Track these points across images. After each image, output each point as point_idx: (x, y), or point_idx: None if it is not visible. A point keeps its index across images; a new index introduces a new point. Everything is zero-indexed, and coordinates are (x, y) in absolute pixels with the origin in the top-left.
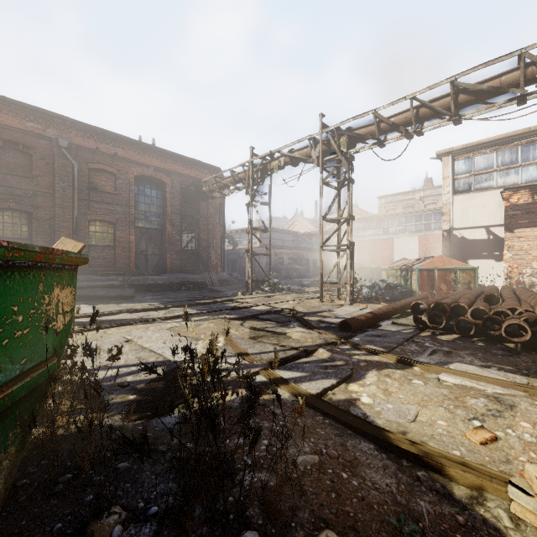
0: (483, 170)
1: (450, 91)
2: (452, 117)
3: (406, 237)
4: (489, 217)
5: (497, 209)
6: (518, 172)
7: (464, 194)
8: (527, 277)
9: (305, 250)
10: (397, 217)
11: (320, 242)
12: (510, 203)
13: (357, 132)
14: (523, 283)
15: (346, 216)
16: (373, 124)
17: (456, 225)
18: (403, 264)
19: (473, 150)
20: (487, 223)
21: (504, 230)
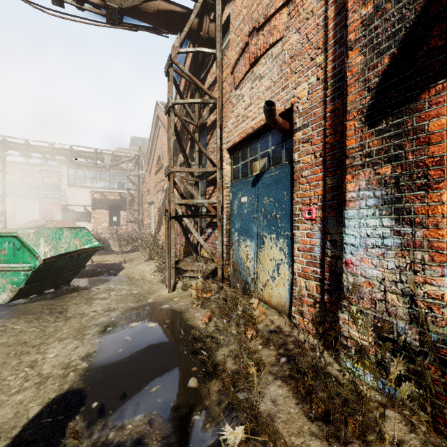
0: (83, 177)
1: (69, 150)
2: (70, 160)
3: (29, 201)
4: (86, 201)
5: (89, 198)
6: (98, 182)
7: (74, 187)
8: (100, 230)
9: None
10: (20, 185)
11: None
12: (94, 197)
13: (12, 145)
14: (99, 232)
15: None
16: (25, 145)
17: (70, 203)
18: (37, 224)
19: (78, 166)
20: (84, 204)
21: (92, 209)
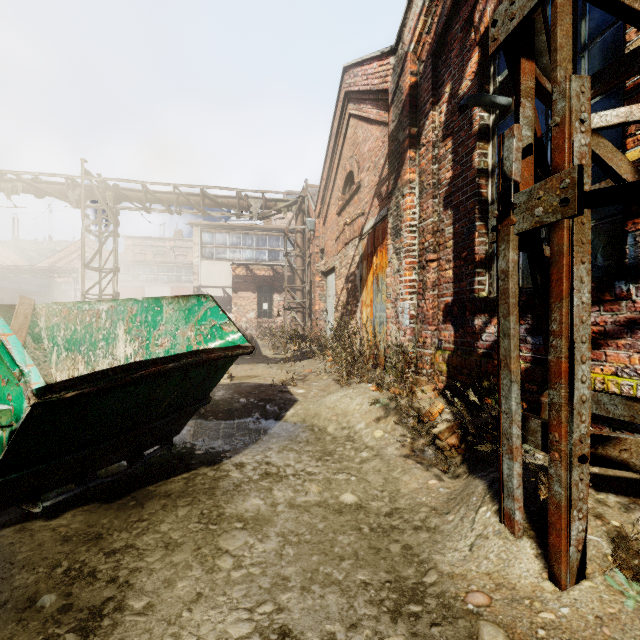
0: (221, 245)
1: (201, 195)
2: (202, 212)
3: (159, 286)
4: (225, 281)
5: (230, 275)
6: (241, 252)
7: (209, 260)
8: (244, 324)
9: (8, 291)
10: (149, 265)
11: (82, 290)
12: (236, 273)
13: (125, 192)
14: (243, 327)
15: (78, 250)
16: (141, 192)
17: (204, 284)
18: None
19: (215, 228)
20: (223, 285)
21: (233, 291)
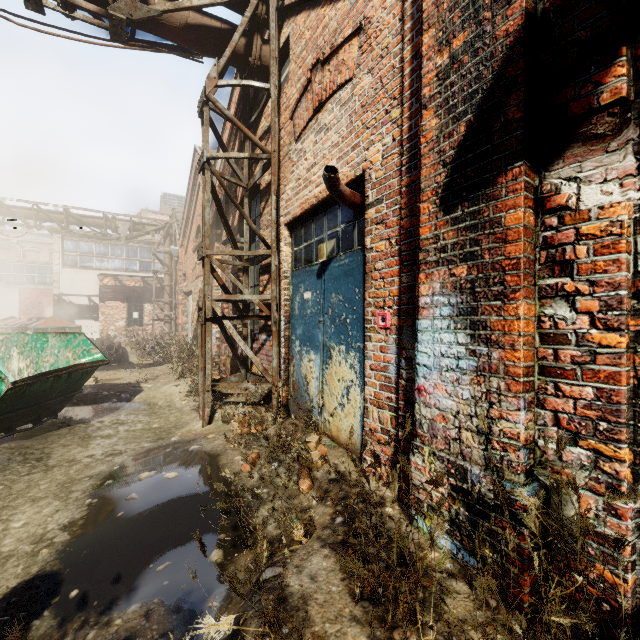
0: (87, 254)
1: (64, 214)
2: (65, 229)
3: (2, 287)
4: (91, 289)
5: (96, 284)
6: (110, 261)
7: (72, 268)
8: (113, 332)
9: None
10: None
11: None
12: (103, 284)
13: None
14: (111, 336)
15: None
16: None
17: (66, 292)
18: (15, 323)
19: (79, 237)
20: (89, 293)
21: (100, 301)
